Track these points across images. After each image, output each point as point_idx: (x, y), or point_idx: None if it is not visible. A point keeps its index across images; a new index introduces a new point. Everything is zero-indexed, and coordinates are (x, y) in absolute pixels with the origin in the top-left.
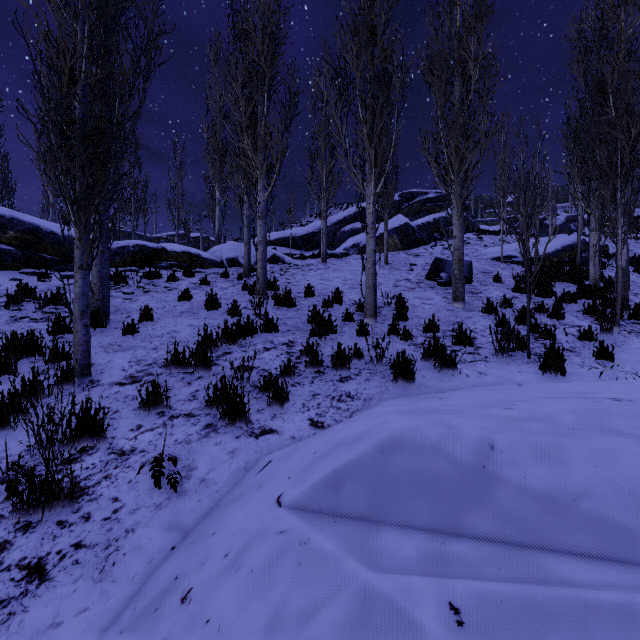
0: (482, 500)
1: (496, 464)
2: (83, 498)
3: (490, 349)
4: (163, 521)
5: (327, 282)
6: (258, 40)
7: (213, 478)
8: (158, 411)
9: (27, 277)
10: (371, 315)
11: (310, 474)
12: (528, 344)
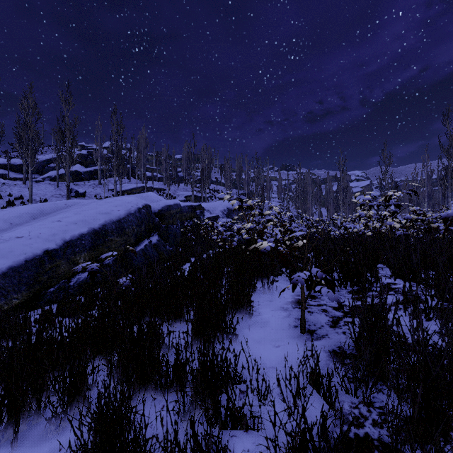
0: None
1: None
2: None
3: None
4: None
5: (22, 192)
6: None
7: None
8: None
9: None
10: (31, 202)
11: None
12: None
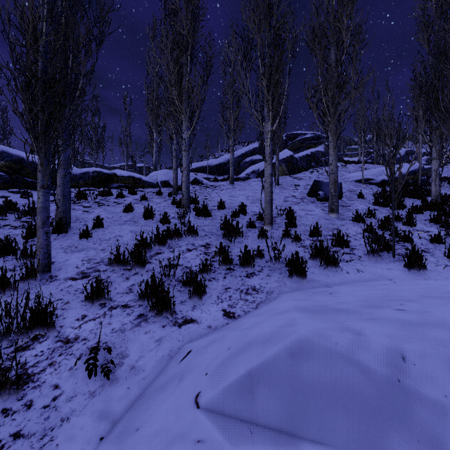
0: (403, 420)
1: (411, 378)
2: (28, 385)
3: (362, 250)
4: (95, 409)
5: (234, 198)
6: (183, 16)
7: (141, 365)
8: (100, 302)
9: (13, 195)
10: (268, 223)
11: (225, 373)
12: (393, 246)
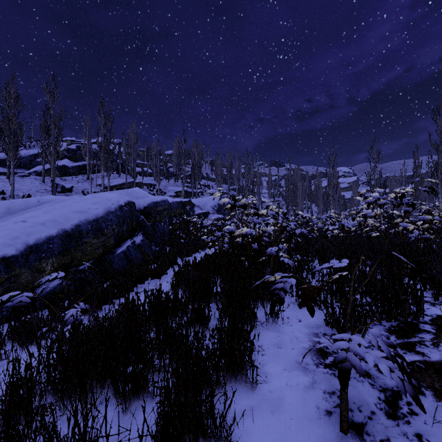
0: None
1: None
2: None
3: None
4: None
5: (4, 188)
6: None
7: None
8: None
9: None
10: (12, 198)
11: None
12: None
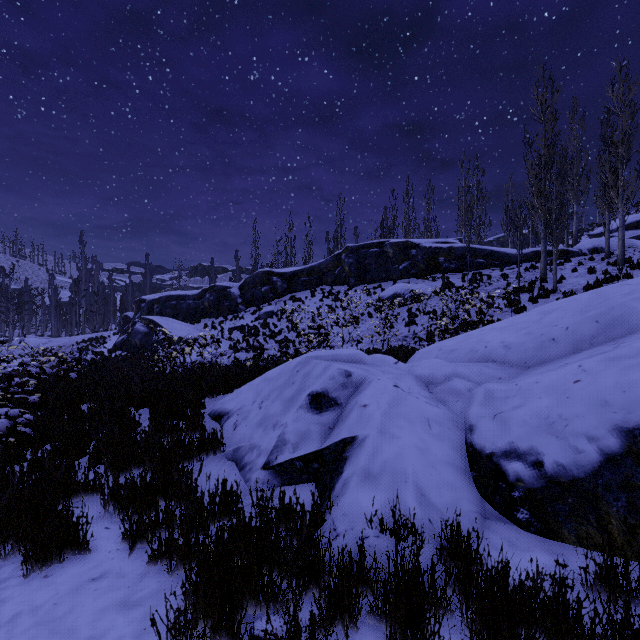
0: None
1: None
2: None
3: None
4: None
5: None
6: (619, 144)
7: None
8: None
9: (493, 271)
10: None
11: None
12: None
